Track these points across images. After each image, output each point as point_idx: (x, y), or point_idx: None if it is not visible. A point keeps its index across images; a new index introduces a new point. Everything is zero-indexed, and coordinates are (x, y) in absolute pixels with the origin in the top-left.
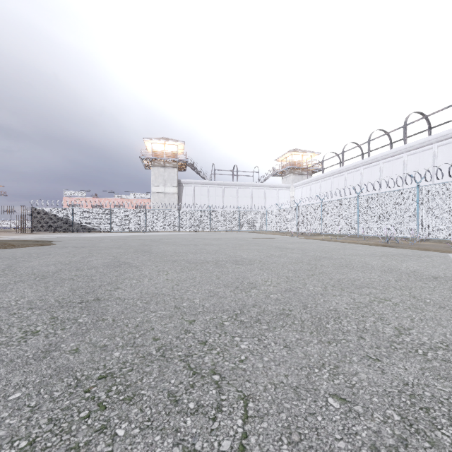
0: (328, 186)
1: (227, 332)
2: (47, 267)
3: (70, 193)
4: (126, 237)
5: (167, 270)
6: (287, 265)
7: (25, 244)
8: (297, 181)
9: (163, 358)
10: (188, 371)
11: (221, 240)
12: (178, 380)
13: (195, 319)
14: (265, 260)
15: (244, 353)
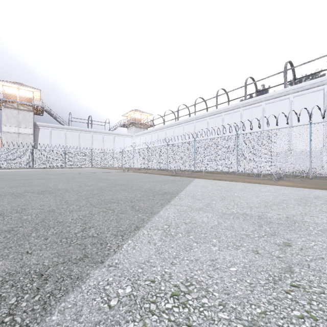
0: (156, 137)
1: None
2: None
3: None
4: None
5: None
6: (82, 192)
7: None
8: (138, 132)
9: None
10: None
11: (62, 175)
12: None
13: None
14: (72, 189)
15: None
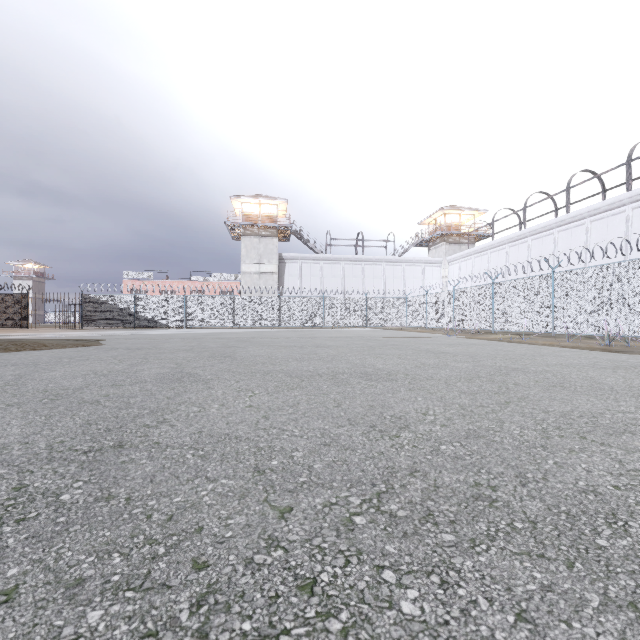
0: (501, 260)
1: (363, 552)
2: (72, 380)
3: (132, 274)
4: (204, 335)
5: (253, 388)
6: (454, 383)
7: (63, 343)
8: (453, 254)
9: None
10: None
11: (340, 340)
12: None
13: (292, 504)
14: (414, 372)
15: (413, 638)
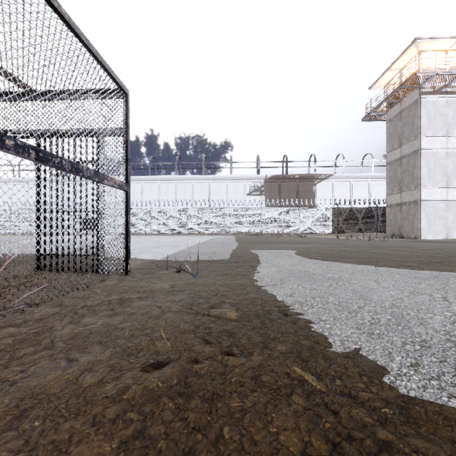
0: None
1: None
2: None
3: None
4: None
5: None
6: None
7: None
8: None
9: None
10: None
11: None
12: None
13: None
14: None
15: None
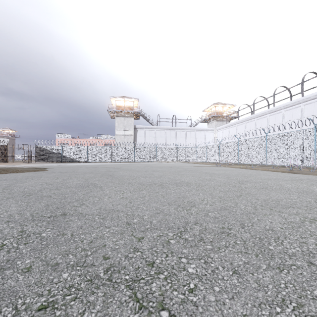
0: (242, 129)
1: (174, 252)
2: (35, 186)
3: (60, 135)
4: (97, 166)
5: (123, 190)
6: (217, 187)
7: (27, 170)
8: (219, 126)
9: (110, 283)
10: (134, 302)
11: (164, 168)
12: (122, 316)
13: (143, 236)
14: (199, 182)
15: (192, 279)
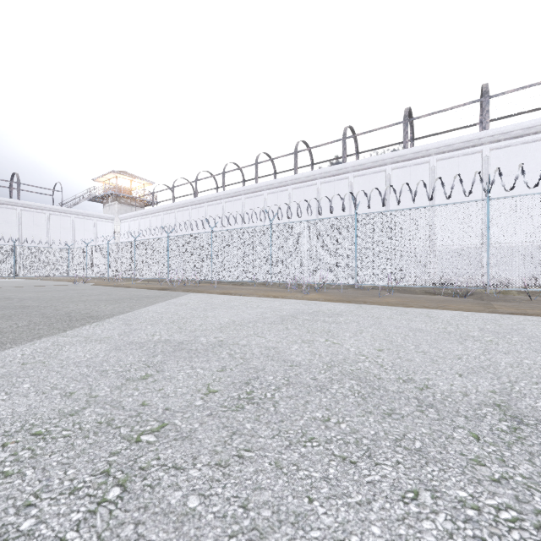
0: (159, 224)
1: None
2: None
3: None
4: None
5: None
6: None
7: None
8: (125, 213)
9: None
10: None
11: None
12: None
13: None
14: None
15: None
